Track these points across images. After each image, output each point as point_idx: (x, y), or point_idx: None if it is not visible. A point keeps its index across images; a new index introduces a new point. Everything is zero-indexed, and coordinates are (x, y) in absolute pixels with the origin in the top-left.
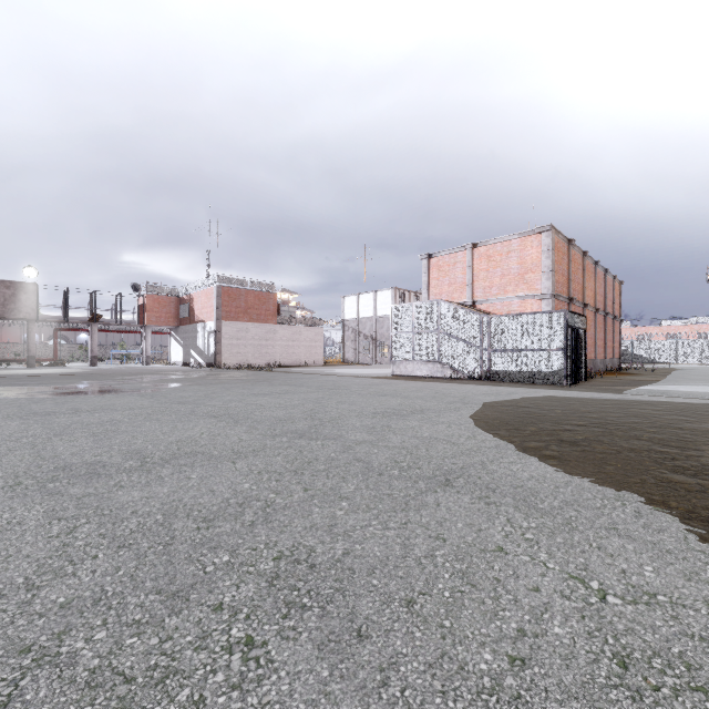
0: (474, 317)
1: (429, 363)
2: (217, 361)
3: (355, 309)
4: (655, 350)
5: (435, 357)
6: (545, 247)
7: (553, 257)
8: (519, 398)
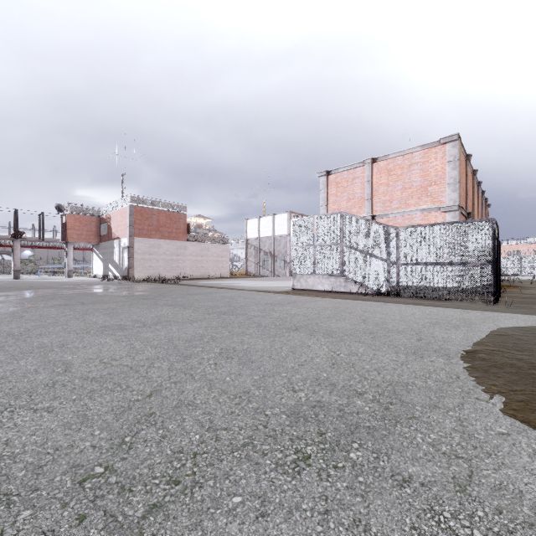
0: (381, 229)
1: (331, 277)
2: (130, 274)
3: (256, 230)
4: (502, 264)
5: (338, 271)
6: (451, 158)
7: (459, 168)
8: (500, 334)
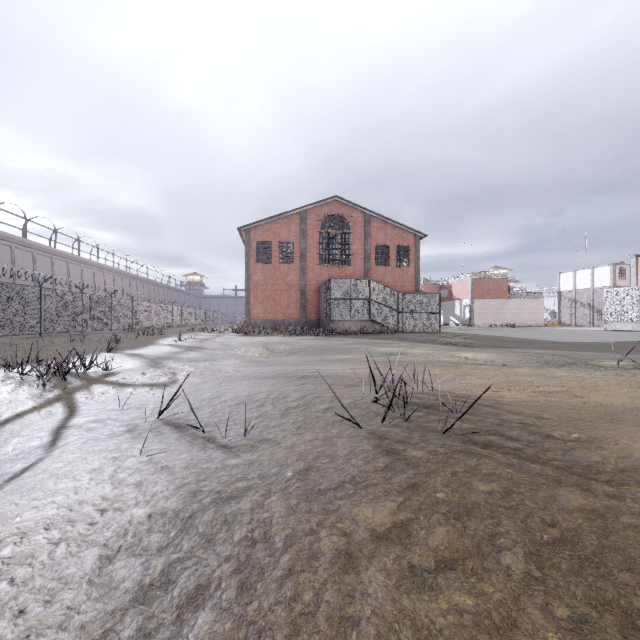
0: None
1: (632, 323)
2: (471, 323)
3: (571, 283)
4: None
5: (637, 319)
6: None
7: None
8: None
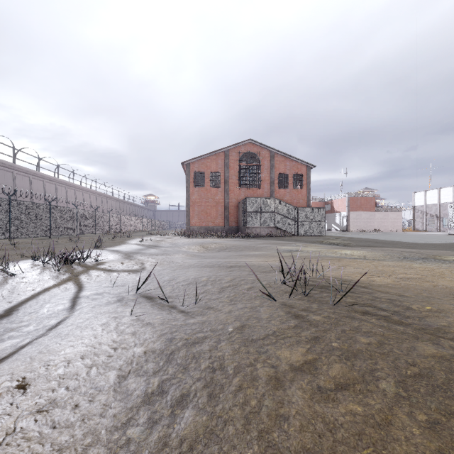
0: None
1: None
2: (348, 229)
3: (422, 199)
4: None
5: None
6: None
7: None
8: None
